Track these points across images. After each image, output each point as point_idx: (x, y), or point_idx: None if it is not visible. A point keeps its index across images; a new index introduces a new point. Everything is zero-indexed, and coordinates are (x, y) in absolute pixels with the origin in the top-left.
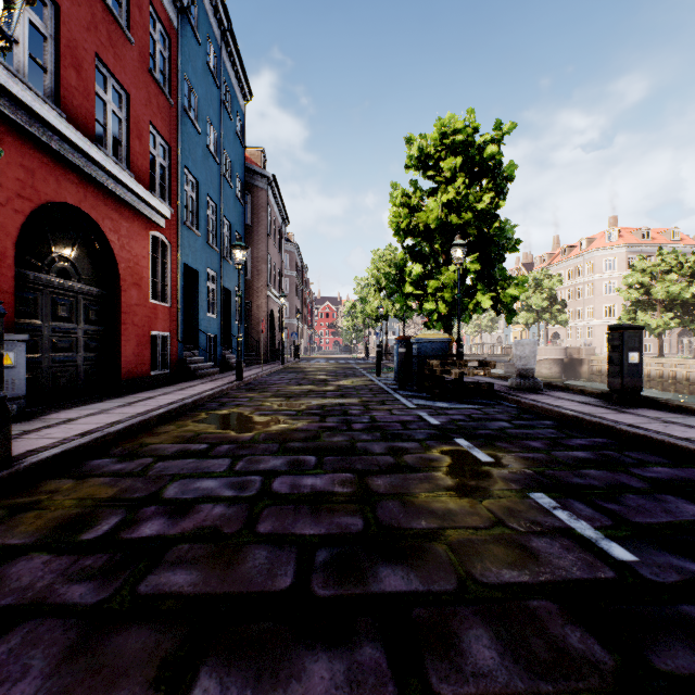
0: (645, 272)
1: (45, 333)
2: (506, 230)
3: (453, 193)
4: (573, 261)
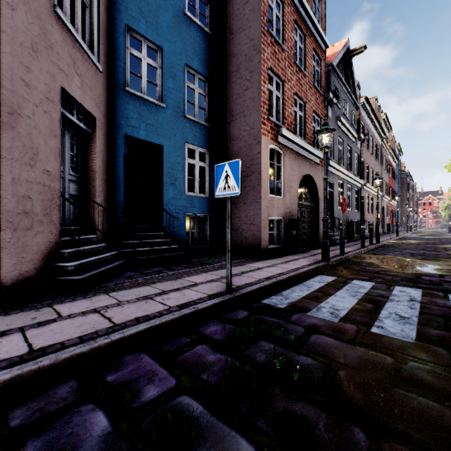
0: None
1: None
2: None
3: None
4: None
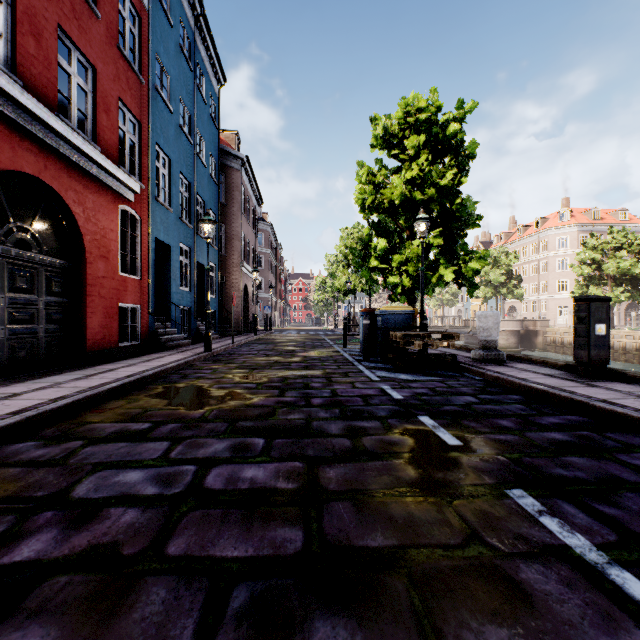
0: (597, 249)
1: (0, 305)
2: (468, 207)
3: (416, 170)
4: (529, 239)
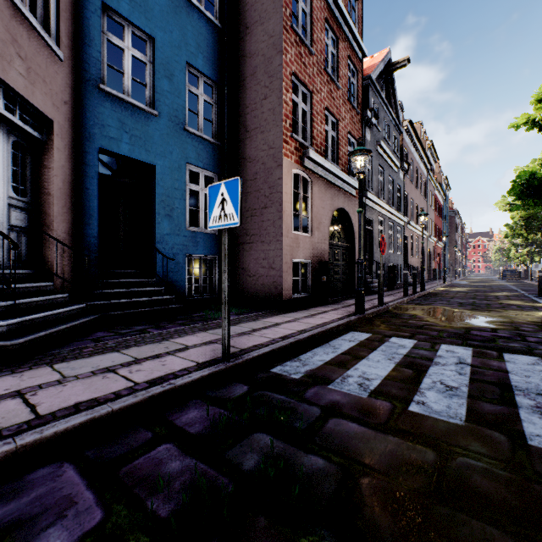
0: None
1: None
2: None
3: None
4: None
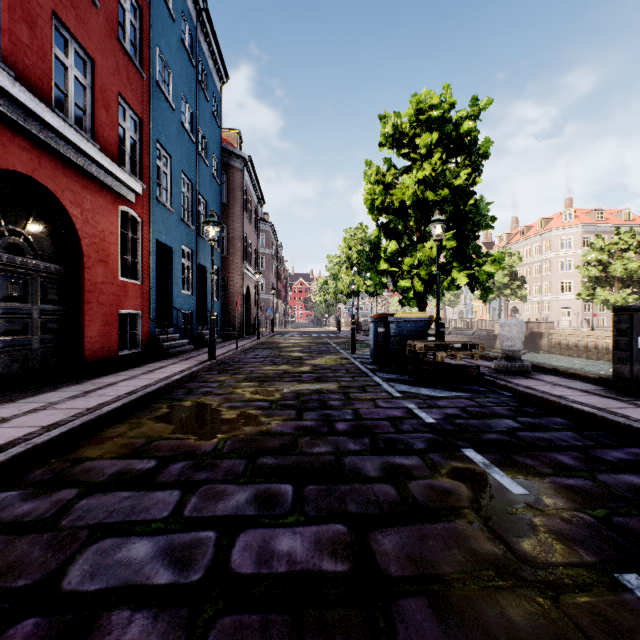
0: (603, 250)
1: None
2: (481, 207)
3: (429, 169)
4: (531, 240)
